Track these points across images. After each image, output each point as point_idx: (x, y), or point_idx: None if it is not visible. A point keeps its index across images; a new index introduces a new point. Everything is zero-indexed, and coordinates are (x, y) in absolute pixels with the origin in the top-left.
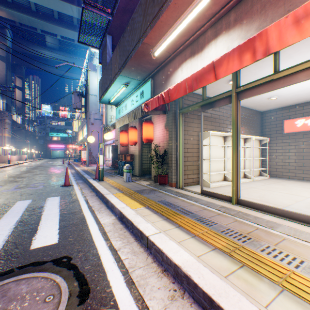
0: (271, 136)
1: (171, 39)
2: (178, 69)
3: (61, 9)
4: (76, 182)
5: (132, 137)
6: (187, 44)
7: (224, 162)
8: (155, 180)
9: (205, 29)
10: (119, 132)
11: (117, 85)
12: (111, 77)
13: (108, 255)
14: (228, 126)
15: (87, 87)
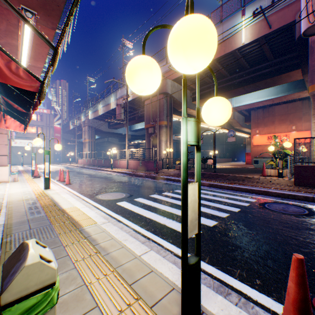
0: None
1: (27, 42)
2: None
3: None
4: None
5: None
6: None
7: None
8: None
9: None
10: None
11: None
12: None
13: (91, 202)
14: None
15: None
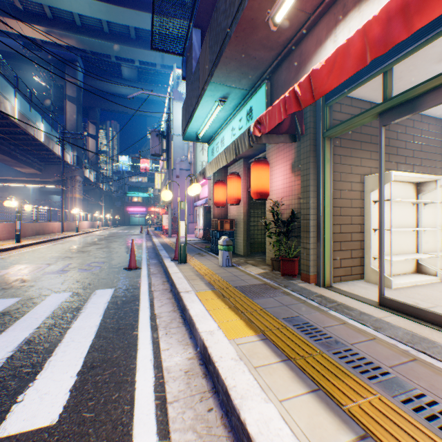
0: None
1: None
2: (324, 41)
3: (138, 24)
4: (147, 263)
5: (233, 191)
6: None
7: (418, 234)
8: (274, 267)
9: None
10: (213, 185)
11: (207, 104)
12: (197, 92)
13: None
14: (423, 162)
15: (170, 124)
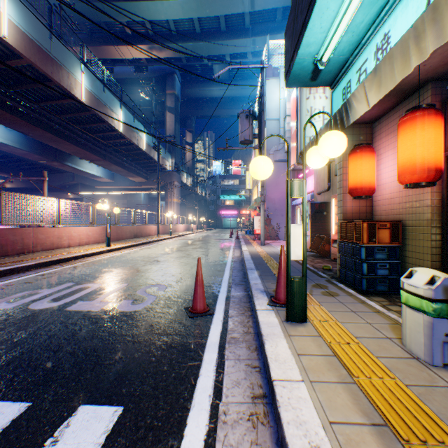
0: None
1: None
2: None
3: (227, 10)
4: (227, 297)
5: (422, 152)
6: None
7: None
8: None
9: None
10: (342, 159)
11: None
12: None
13: None
14: None
15: (262, 100)
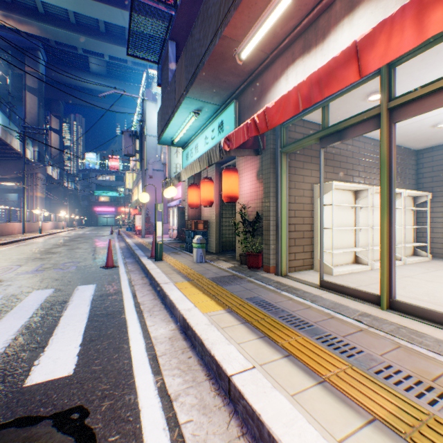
0: (435, 190)
1: (269, 24)
2: (279, 78)
3: (108, 18)
4: (124, 262)
5: (207, 194)
6: (296, 34)
7: (356, 232)
8: (242, 262)
9: (330, 0)
10: (187, 188)
11: (183, 114)
12: (173, 103)
13: (154, 410)
14: (361, 174)
15: (143, 125)
